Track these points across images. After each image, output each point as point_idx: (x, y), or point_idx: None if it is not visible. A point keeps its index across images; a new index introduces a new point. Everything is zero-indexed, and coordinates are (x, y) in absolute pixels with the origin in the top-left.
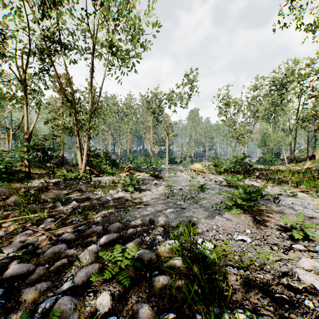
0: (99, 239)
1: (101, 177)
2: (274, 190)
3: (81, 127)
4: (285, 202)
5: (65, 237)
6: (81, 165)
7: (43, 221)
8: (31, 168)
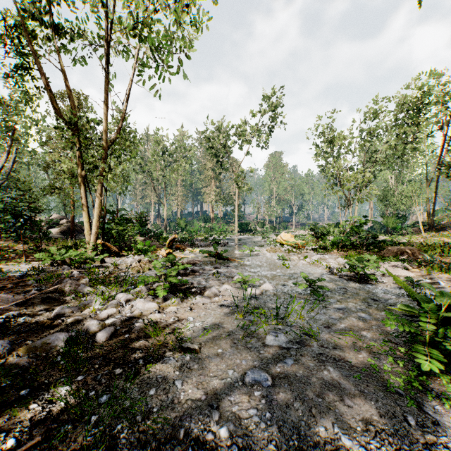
0: None
1: (125, 256)
2: None
3: (92, 172)
4: None
5: None
6: (89, 237)
7: None
8: (13, 241)
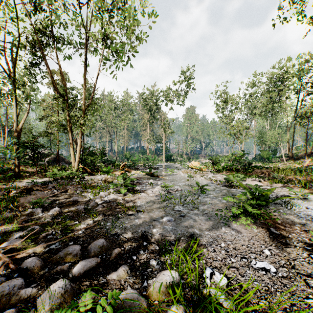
0: (73, 267)
1: (95, 175)
2: (280, 191)
3: (75, 124)
4: (298, 206)
5: (27, 264)
6: (74, 163)
7: (9, 236)
8: (24, 166)
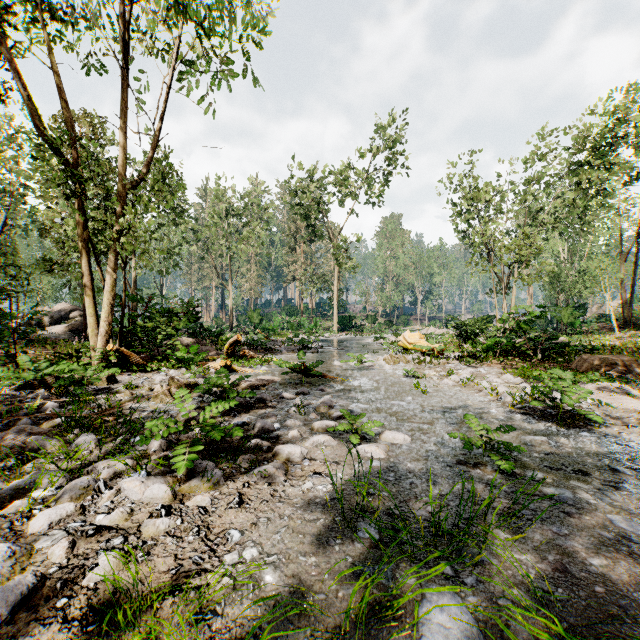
0: None
1: (155, 371)
2: None
3: (101, 233)
4: None
5: None
6: (96, 339)
7: None
8: None
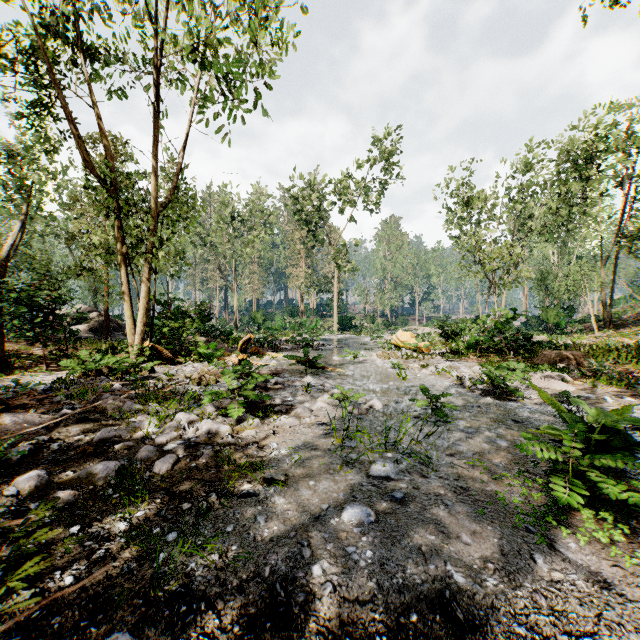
0: None
1: (181, 364)
2: None
3: (136, 248)
4: None
5: None
6: (133, 337)
7: None
8: (26, 343)
